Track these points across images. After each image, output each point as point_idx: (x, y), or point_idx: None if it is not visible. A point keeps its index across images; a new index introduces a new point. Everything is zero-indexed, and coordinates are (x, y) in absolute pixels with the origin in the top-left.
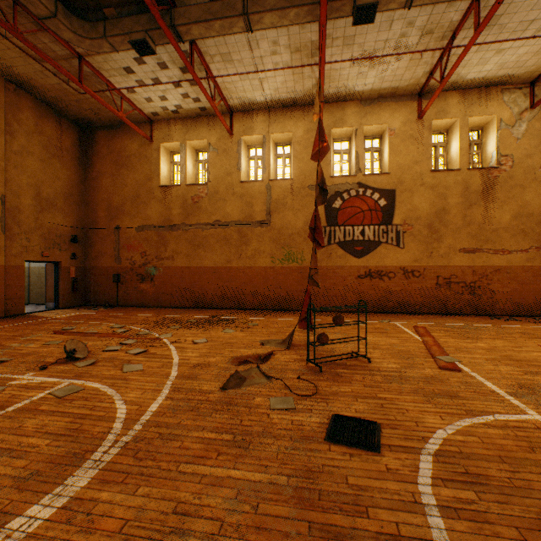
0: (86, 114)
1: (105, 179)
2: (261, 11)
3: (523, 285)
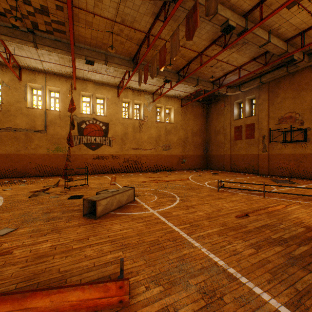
0: None
1: None
2: (44, 45)
3: (151, 161)
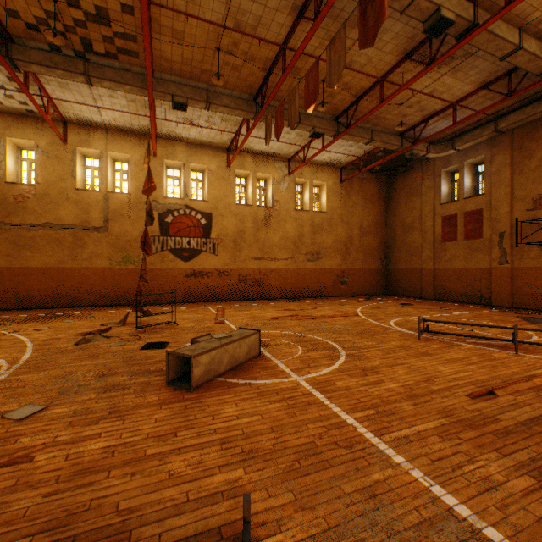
0: None
1: None
2: (102, 78)
3: (285, 280)
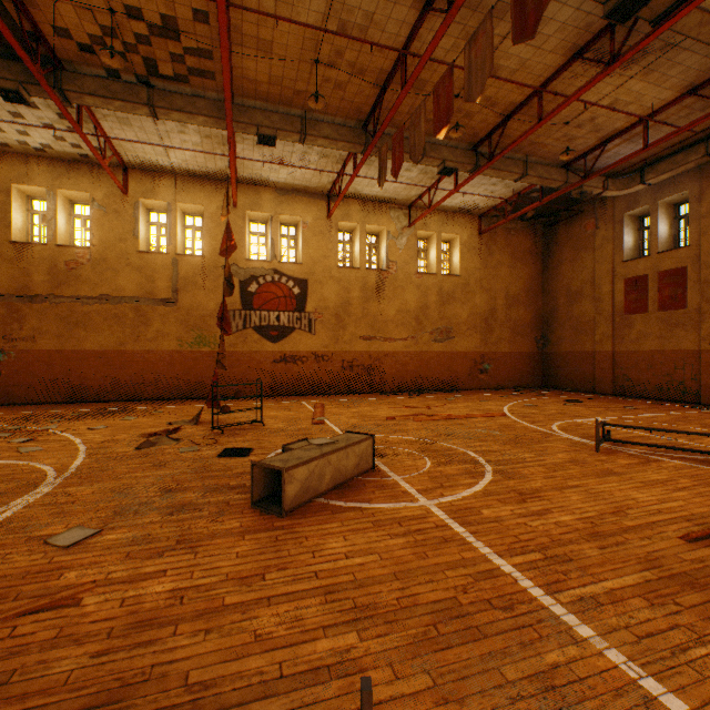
0: None
1: None
2: (169, 108)
3: (404, 367)
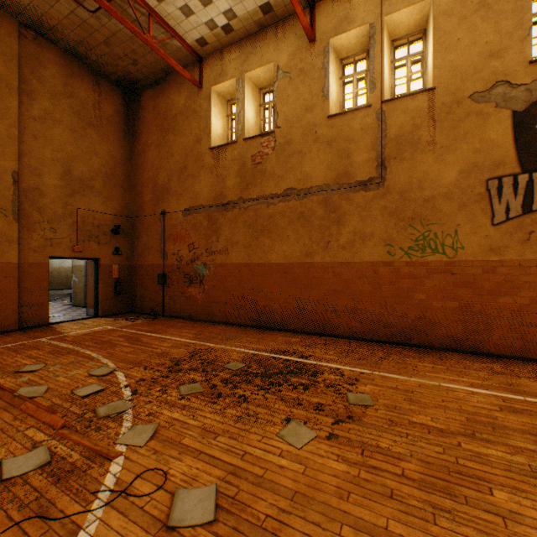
0: (124, 66)
1: (150, 152)
2: None
3: None
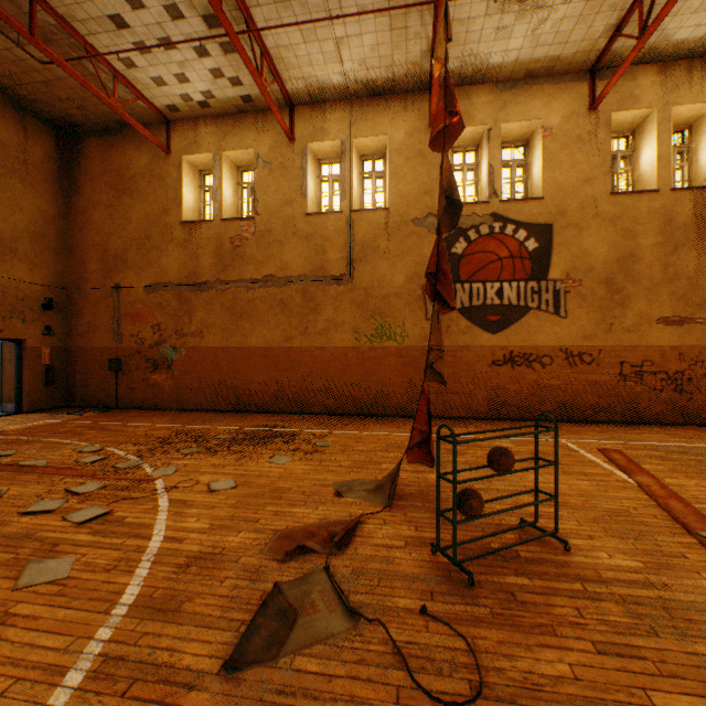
0: (65, 108)
1: (98, 212)
2: None
3: None
